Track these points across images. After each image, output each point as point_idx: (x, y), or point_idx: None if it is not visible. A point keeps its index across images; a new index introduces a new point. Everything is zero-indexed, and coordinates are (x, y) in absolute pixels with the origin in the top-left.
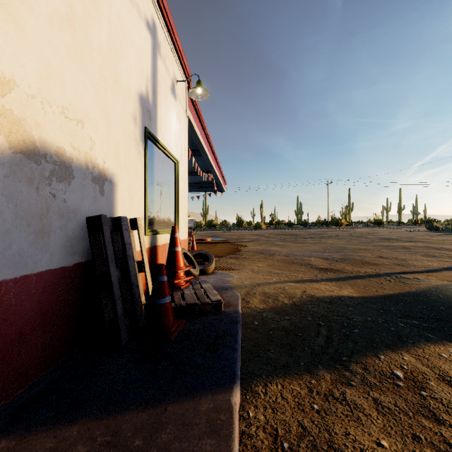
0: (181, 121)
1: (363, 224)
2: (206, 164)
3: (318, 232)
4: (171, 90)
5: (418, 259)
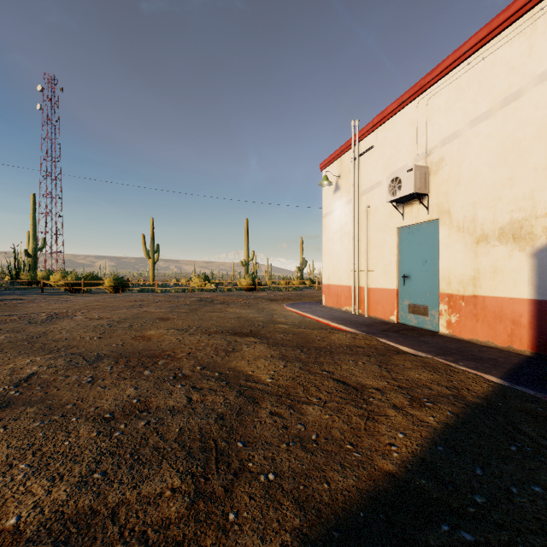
0: None
1: None
2: None
3: None
4: None
5: None
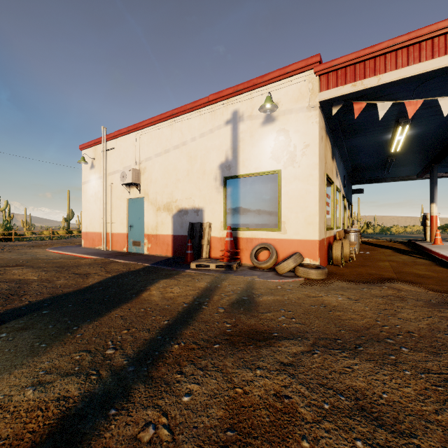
0: (293, 126)
1: None
2: None
3: None
4: (263, 124)
5: None
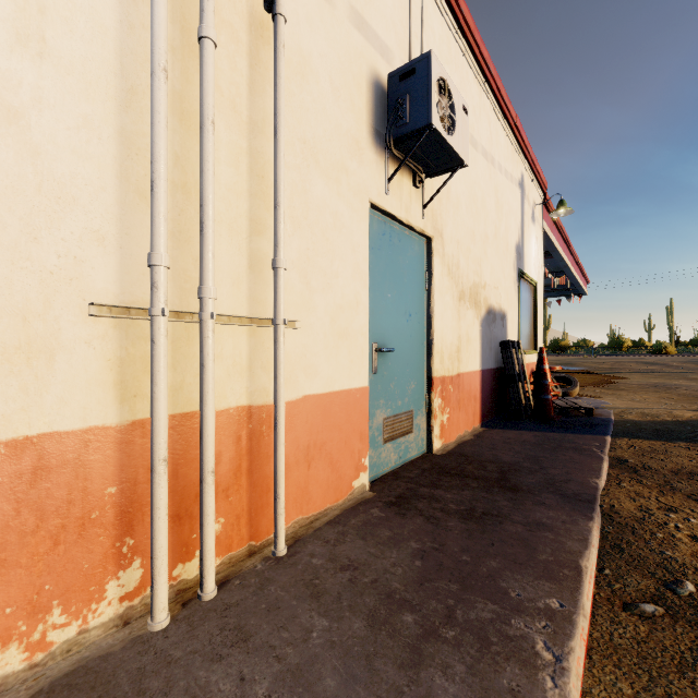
0: (538, 239)
1: None
2: (557, 263)
3: None
4: (531, 219)
5: None
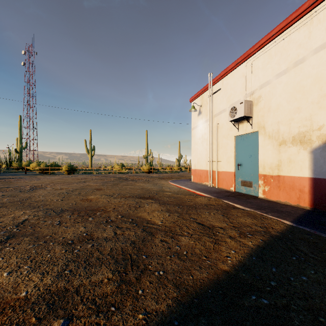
0: None
1: None
2: None
3: None
4: None
5: None
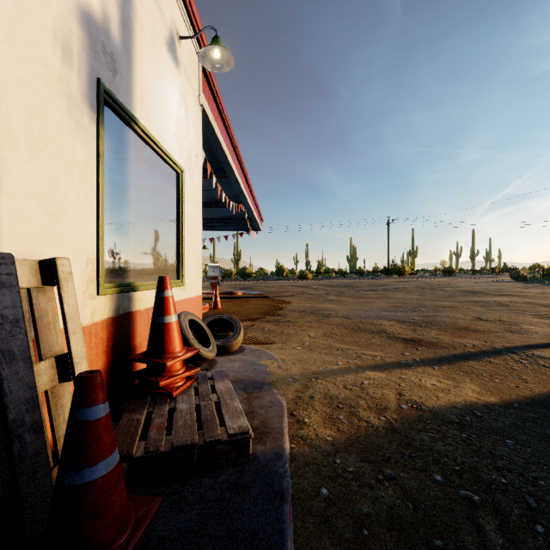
0: (190, 107)
1: (430, 273)
2: (235, 190)
3: (380, 282)
4: (167, 46)
5: (533, 322)
